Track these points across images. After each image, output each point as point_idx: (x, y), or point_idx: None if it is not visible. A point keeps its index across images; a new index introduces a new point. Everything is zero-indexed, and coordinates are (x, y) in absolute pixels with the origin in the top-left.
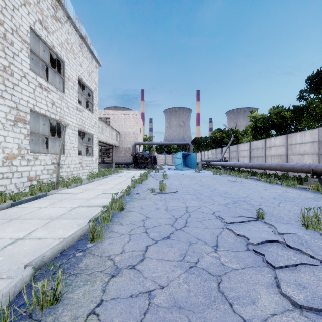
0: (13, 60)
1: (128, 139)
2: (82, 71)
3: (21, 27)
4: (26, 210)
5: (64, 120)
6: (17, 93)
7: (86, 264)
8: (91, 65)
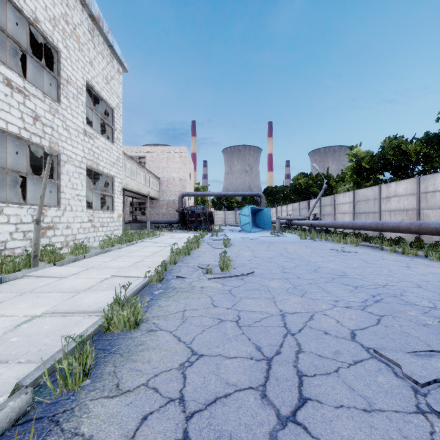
0: None
1: (172, 187)
2: (95, 74)
3: None
4: None
5: (58, 149)
6: None
7: None
8: (111, 67)
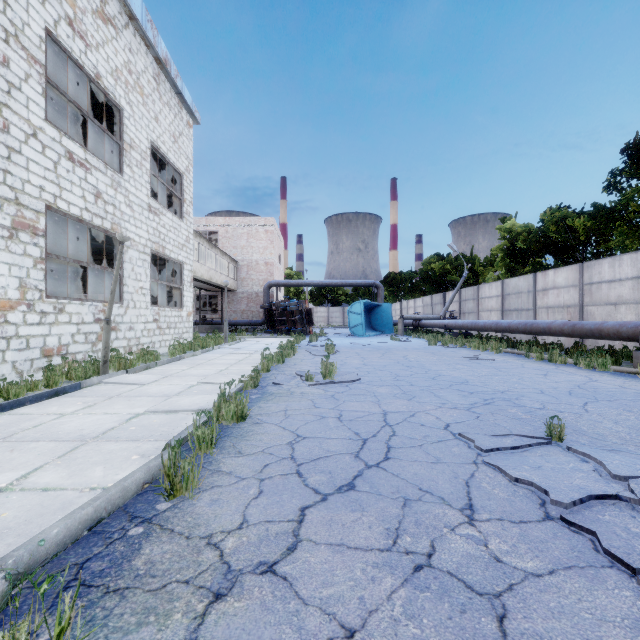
0: (10, 97)
1: (255, 274)
2: (160, 132)
3: (27, 29)
4: (29, 419)
5: (121, 231)
6: (17, 169)
7: (151, 561)
8: (179, 120)
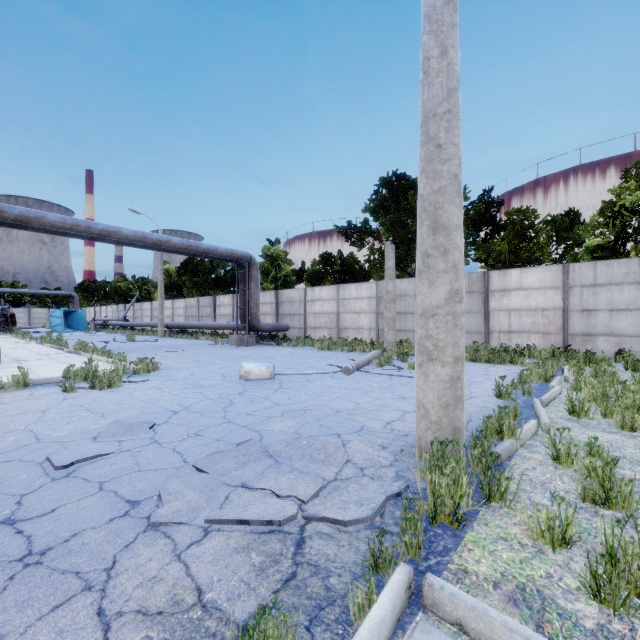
0: None
1: None
2: None
3: None
4: None
5: None
6: None
7: None
8: None
